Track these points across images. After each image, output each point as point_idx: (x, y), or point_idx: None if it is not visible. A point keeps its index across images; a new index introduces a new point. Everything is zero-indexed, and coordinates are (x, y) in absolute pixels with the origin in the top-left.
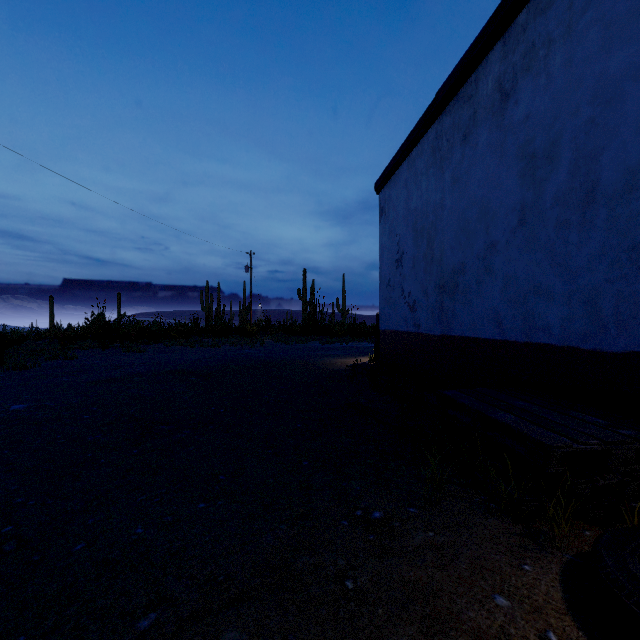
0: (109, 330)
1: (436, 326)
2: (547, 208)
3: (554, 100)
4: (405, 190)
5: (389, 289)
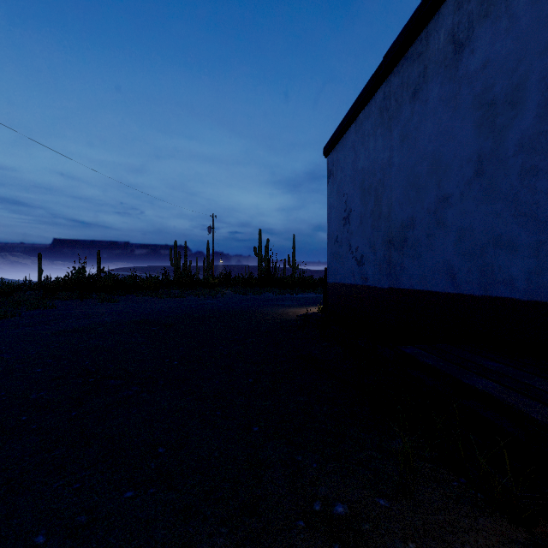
0: (87, 283)
1: (384, 279)
2: (509, 156)
3: (518, 42)
4: (352, 152)
5: (337, 245)
